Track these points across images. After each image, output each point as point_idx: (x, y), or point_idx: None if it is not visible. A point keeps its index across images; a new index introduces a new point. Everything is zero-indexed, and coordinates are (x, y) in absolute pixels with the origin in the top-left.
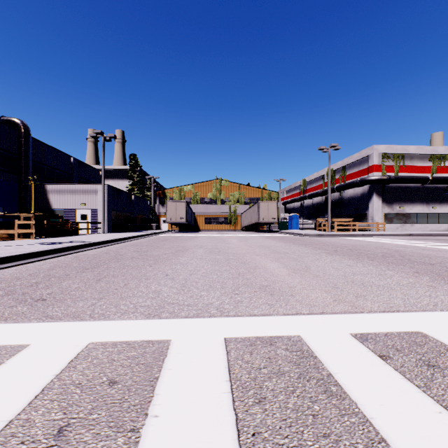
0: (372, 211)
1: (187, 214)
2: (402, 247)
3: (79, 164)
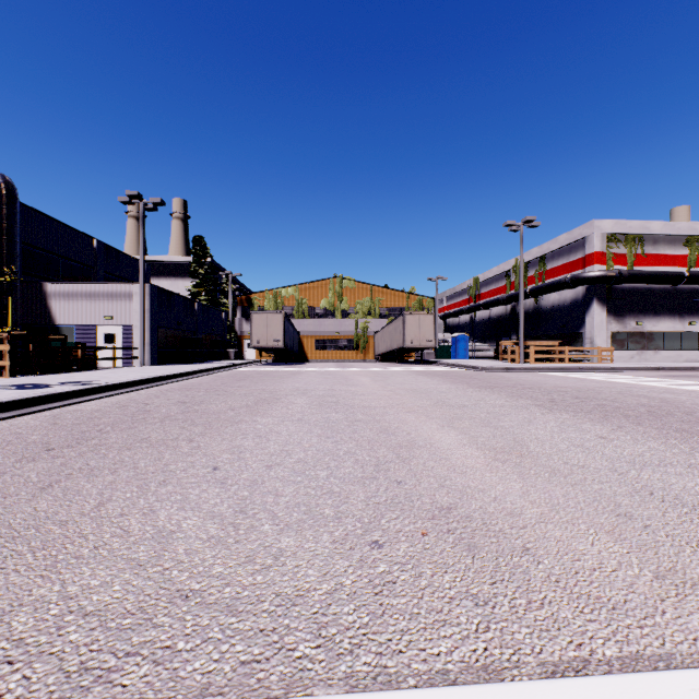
0: (591, 329)
1: (285, 334)
2: (668, 393)
3: (107, 250)
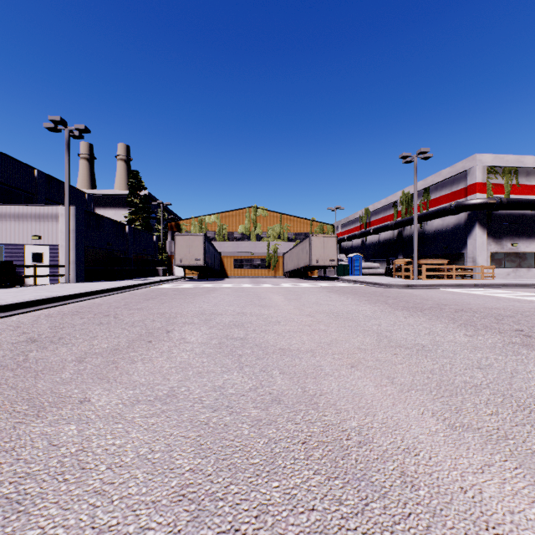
0: (474, 250)
1: (206, 254)
2: None
3: (48, 180)
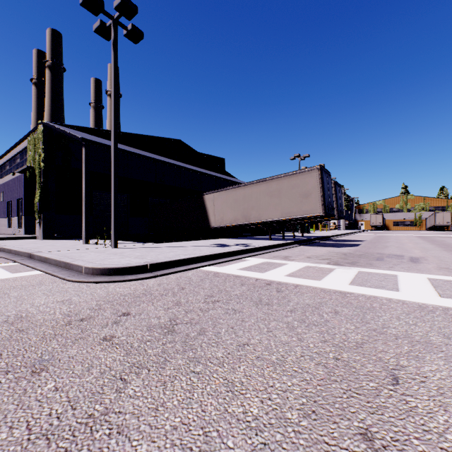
0: None
1: (382, 221)
2: None
3: None
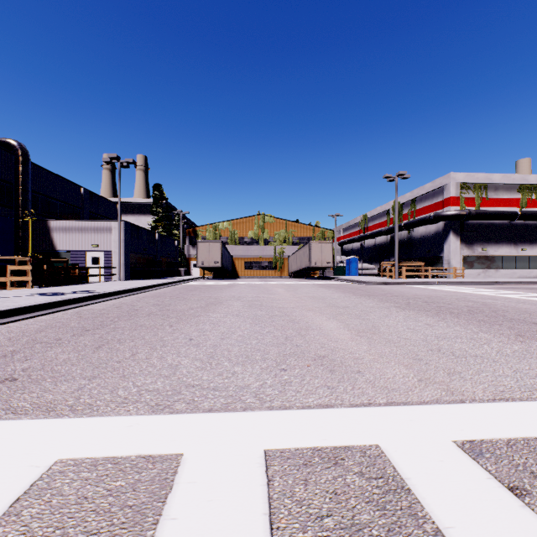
0: (449, 254)
1: (222, 257)
2: (491, 299)
3: (91, 196)
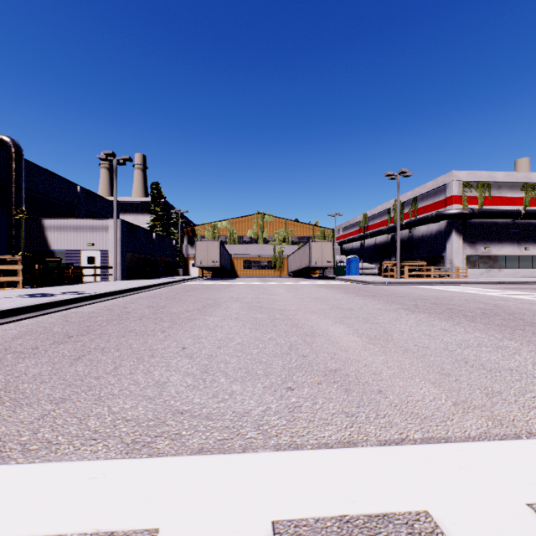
0: (451, 253)
1: (221, 256)
2: (501, 300)
3: (87, 194)
